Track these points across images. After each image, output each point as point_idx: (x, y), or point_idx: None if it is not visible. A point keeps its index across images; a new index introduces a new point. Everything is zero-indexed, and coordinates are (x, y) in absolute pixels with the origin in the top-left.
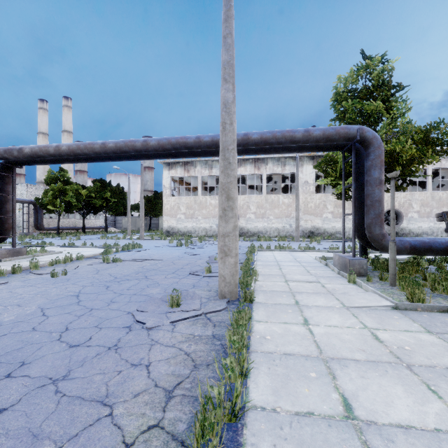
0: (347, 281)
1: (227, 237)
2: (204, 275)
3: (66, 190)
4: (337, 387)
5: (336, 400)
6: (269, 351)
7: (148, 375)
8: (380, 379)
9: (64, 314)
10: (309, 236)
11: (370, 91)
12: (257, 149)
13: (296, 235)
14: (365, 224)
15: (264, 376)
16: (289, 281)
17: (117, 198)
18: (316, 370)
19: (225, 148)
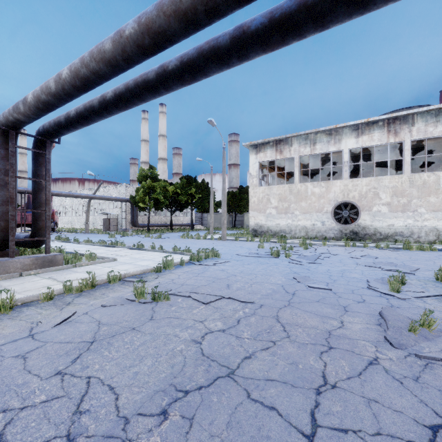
0: None
1: None
2: None
3: (154, 187)
4: None
5: None
6: None
7: None
8: None
9: None
10: None
11: None
12: None
13: None
14: None
15: None
16: None
17: (202, 194)
18: None
19: None
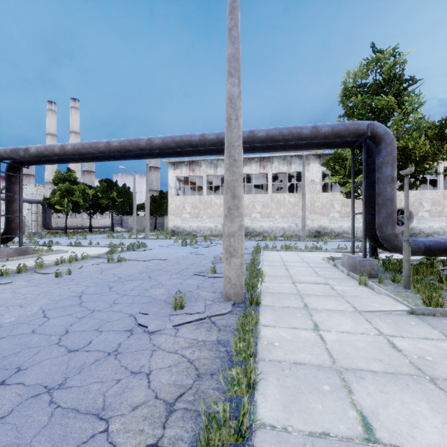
0: (358, 282)
1: (233, 237)
2: (208, 276)
3: (74, 190)
4: (354, 403)
5: (354, 418)
6: (277, 359)
7: (148, 385)
8: (401, 394)
9: (65, 316)
10: (315, 235)
11: (381, 85)
12: (263, 147)
13: (302, 235)
14: (376, 223)
15: (273, 388)
16: (297, 283)
17: (123, 198)
18: (330, 382)
19: (231, 144)
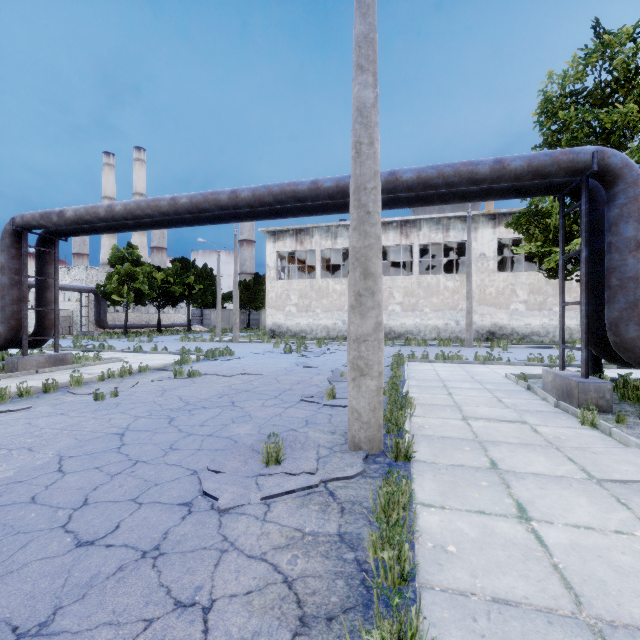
0: (579, 421)
1: (364, 343)
2: (323, 403)
3: (136, 274)
4: None
5: None
6: (458, 587)
7: (204, 639)
8: None
9: (90, 470)
10: (487, 338)
11: (611, 90)
12: (411, 198)
13: (467, 337)
14: (607, 320)
15: None
16: (470, 419)
17: (203, 284)
18: None
19: (361, 186)
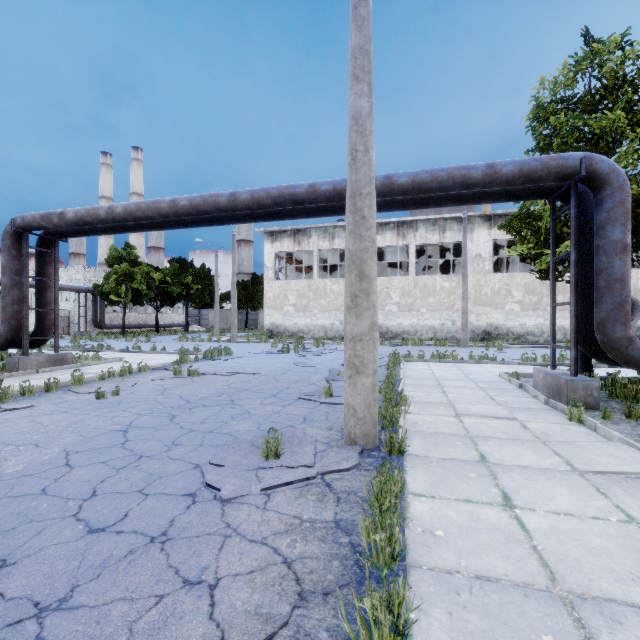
0: (567, 418)
1: (360, 342)
2: (321, 401)
3: (134, 274)
4: None
5: None
6: (444, 566)
7: (211, 612)
8: None
9: (96, 464)
10: (482, 338)
11: (600, 96)
12: (406, 201)
13: (463, 337)
14: (595, 320)
15: (441, 635)
16: (462, 416)
17: (201, 284)
18: (554, 629)
19: (356, 192)
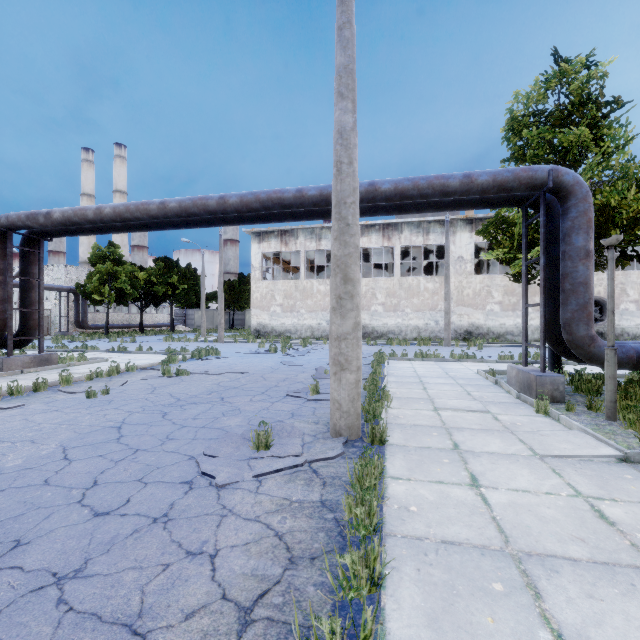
0: (534, 410)
1: (344, 341)
2: (308, 397)
3: (118, 273)
4: (546, 616)
5: None
6: (416, 534)
7: (212, 575)
8: (624, 601)
9: (94, 458)
10: (464, 338)
11: (567, 112)
12: (389, 206)
13: (445, 337)
14: (562, 320)
15: (410, 585)
16: (440, 409)
17: (187, 284)
18: (503, 578)
19: (341, 201)
